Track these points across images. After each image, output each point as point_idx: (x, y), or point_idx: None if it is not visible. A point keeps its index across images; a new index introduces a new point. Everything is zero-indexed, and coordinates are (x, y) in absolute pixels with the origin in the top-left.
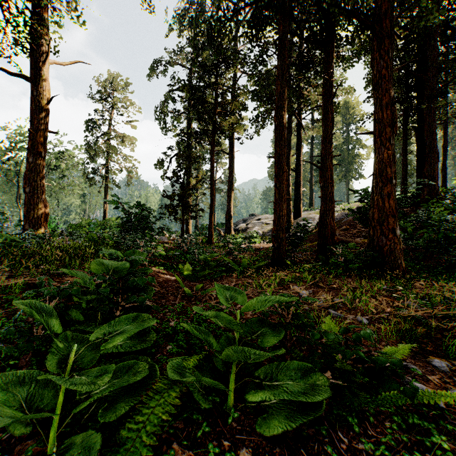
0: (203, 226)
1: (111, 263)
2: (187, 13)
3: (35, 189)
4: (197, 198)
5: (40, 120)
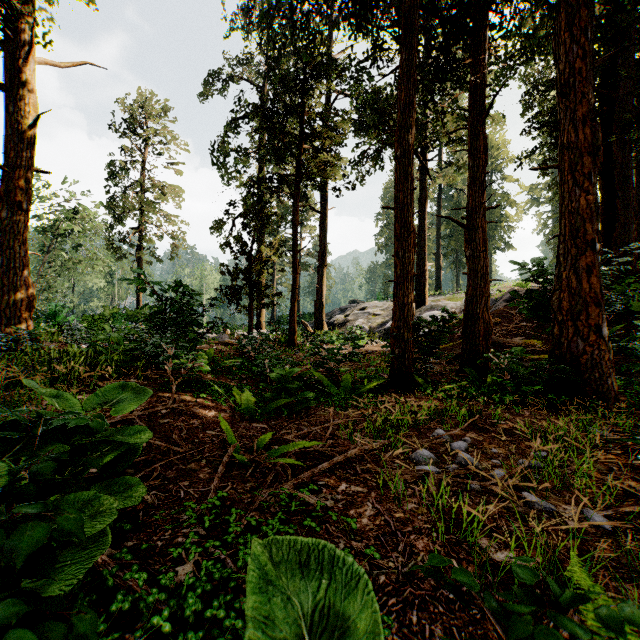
0: (282, 317)
1: None
2: (258, 5)
3: (11, 261)
4: (273, 277)
5: (20, 152)
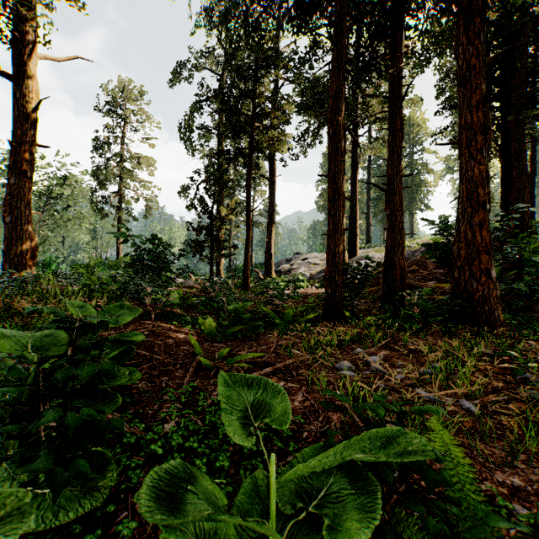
0: (238, 267)
1: (25, 333)
2: (217, 7)
3: (18, 219)
4: (230, 233)
5: (25, 130)
